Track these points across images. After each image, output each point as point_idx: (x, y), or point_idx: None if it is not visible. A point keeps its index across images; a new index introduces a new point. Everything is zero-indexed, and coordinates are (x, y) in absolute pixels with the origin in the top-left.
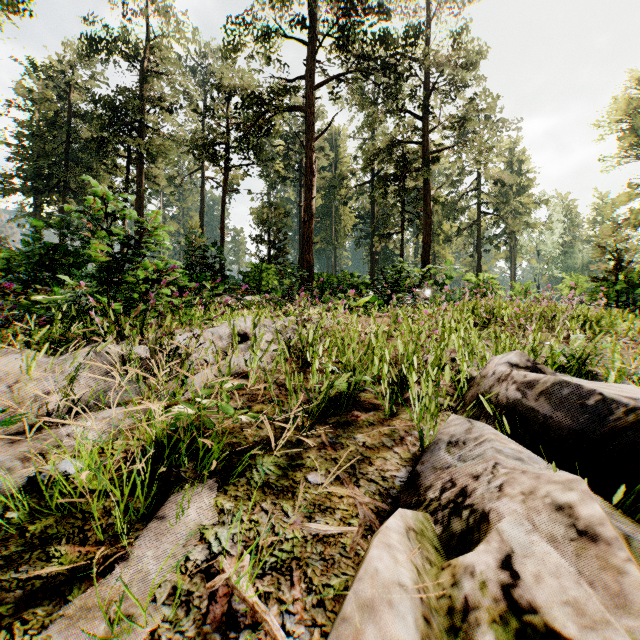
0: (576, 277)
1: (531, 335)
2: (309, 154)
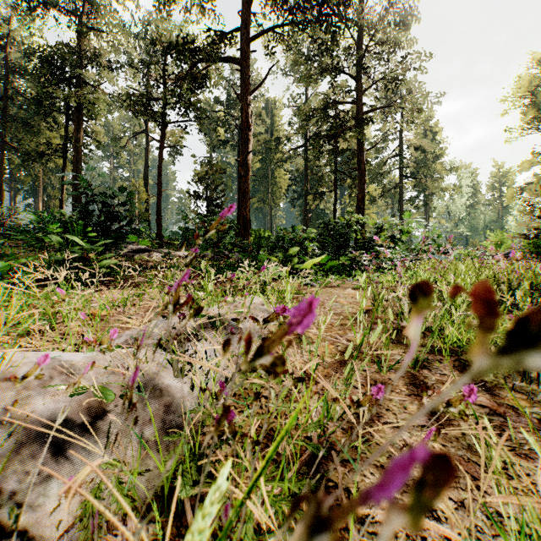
0: (501, 234)
1: None
2: (245, 108)
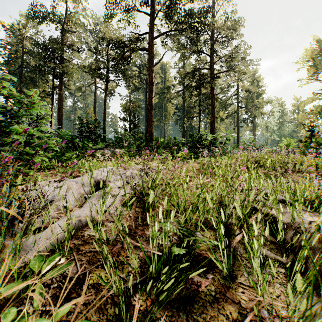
0: (289, 140)
1: (308, 182)
2: (151, 74)
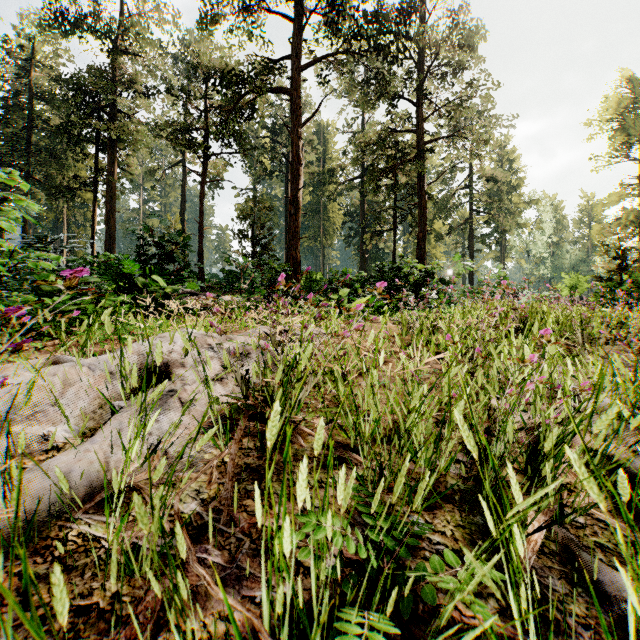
0: (576, 277)
1: None
2: (296, 141)
